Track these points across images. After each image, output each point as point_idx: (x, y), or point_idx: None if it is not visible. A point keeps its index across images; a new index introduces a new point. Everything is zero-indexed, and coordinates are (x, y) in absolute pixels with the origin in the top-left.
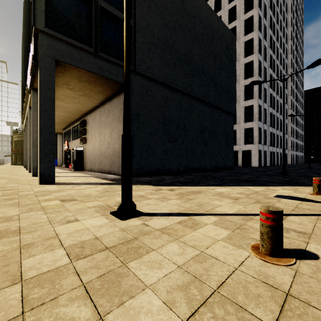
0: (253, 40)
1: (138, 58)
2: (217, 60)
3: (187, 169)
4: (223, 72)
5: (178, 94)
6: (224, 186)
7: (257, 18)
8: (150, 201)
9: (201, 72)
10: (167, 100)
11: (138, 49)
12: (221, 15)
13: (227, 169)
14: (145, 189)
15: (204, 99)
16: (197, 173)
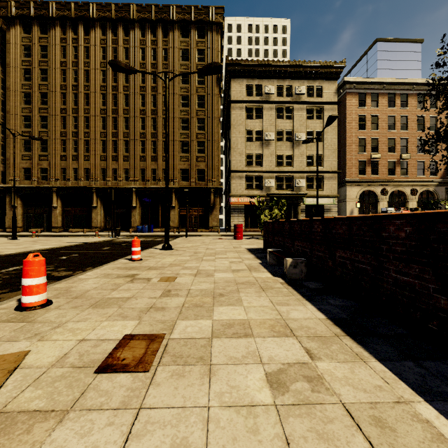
0: None
1: None
2: None
3: None
4: None
5: None
6: None
7: None
8: None
9: None
10: None
11: None
12: None
13: None
14: None
15: None
16: None
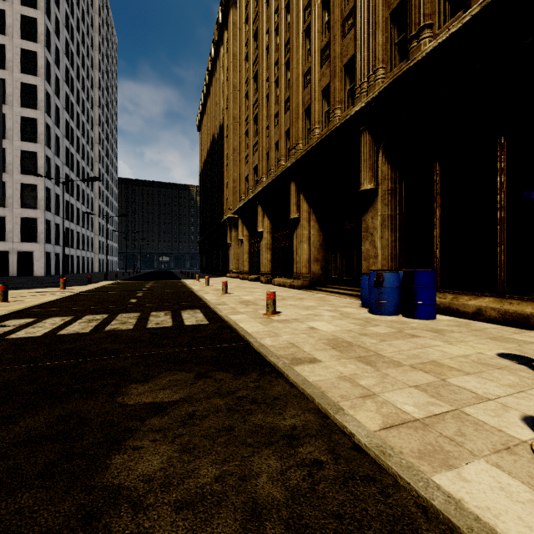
0: (37, 88)
1: None
2: None
3: None
4: None
5: None
6: None
7: (44, 62)
8: None
9: None
10: None
11: None
12: None
13: None
14: None
15: None
16: None
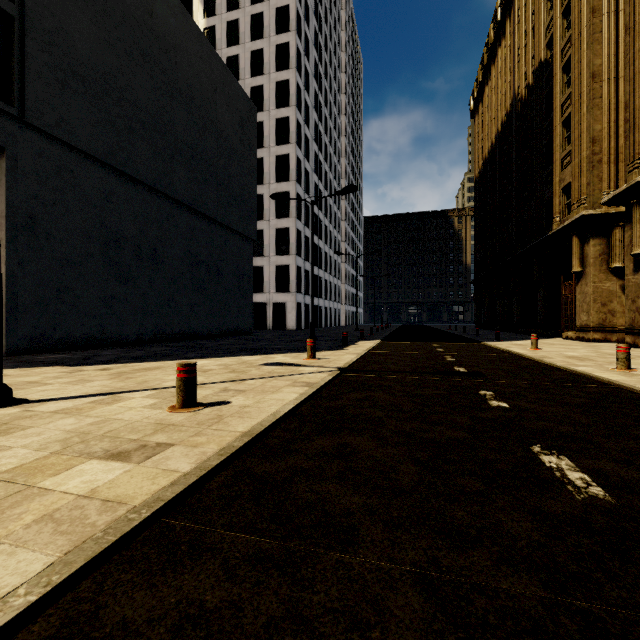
0: (289, 120)
1: (33, 94)
2: (223, 141)
3: (159, 335)
4: (234, 164)
5: (140, 189)
6: (206, 359)
7: (295, 88)
8: (50, 387)
9: (190, 156)
10: (113, 197)
11: (33, 75)
12: (240, 54)
13: (242, 335)
14: (45, 372)
15: (197, 206)
16: (180, 343)
